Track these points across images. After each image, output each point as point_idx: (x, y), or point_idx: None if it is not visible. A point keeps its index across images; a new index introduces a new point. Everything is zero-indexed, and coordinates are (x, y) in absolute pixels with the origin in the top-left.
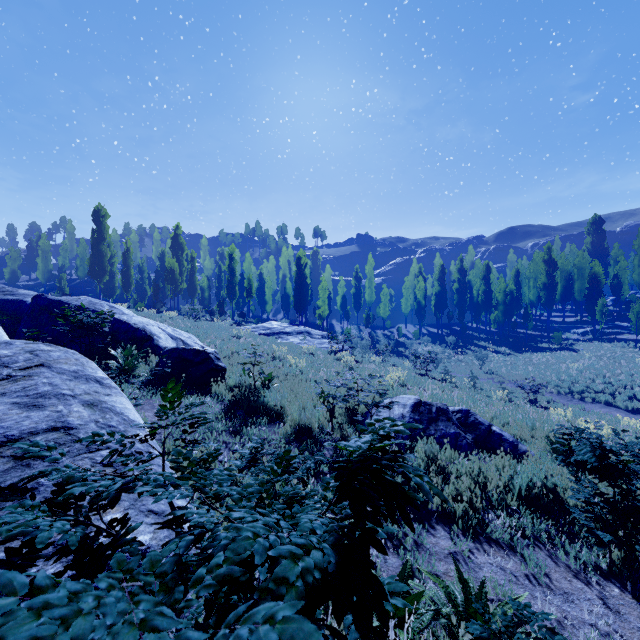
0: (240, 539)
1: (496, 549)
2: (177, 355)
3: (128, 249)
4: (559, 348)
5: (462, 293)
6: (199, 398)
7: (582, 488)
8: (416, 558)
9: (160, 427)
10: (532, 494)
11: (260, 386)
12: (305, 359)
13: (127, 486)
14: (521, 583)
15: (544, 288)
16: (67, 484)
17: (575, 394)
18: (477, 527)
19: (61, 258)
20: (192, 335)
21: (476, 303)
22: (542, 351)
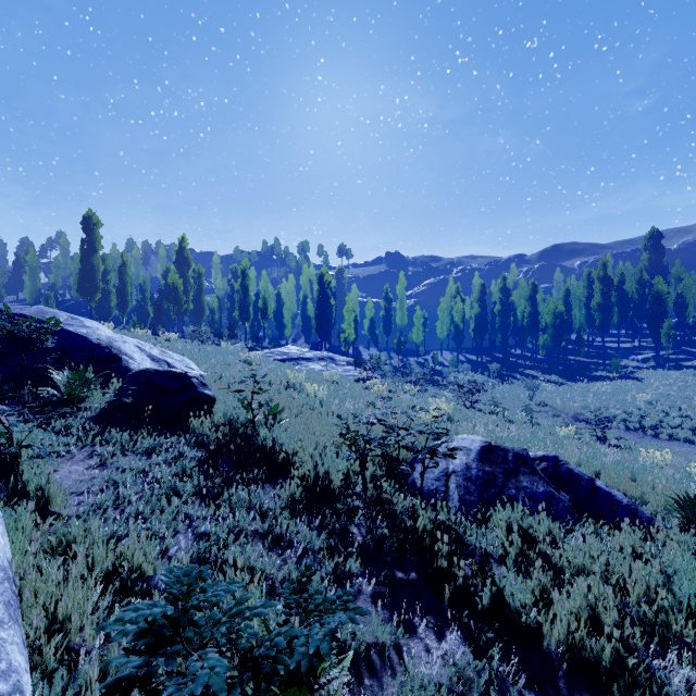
0: None
1: None
2: (145, 379)
3: (124, 263)
4: (618, 377)
5: (505, 315)
6: (168, 441)
7: None
8: None
9: None
10: None
11: (262, 423)
12: (327, 388)
13: None
14: None
15: (599, 309)
16: None
17: (647, 430)
18: (645, 695)
19: (53, 276)
20: (187, 358)
21: (520, 327)
22: (599, 380)
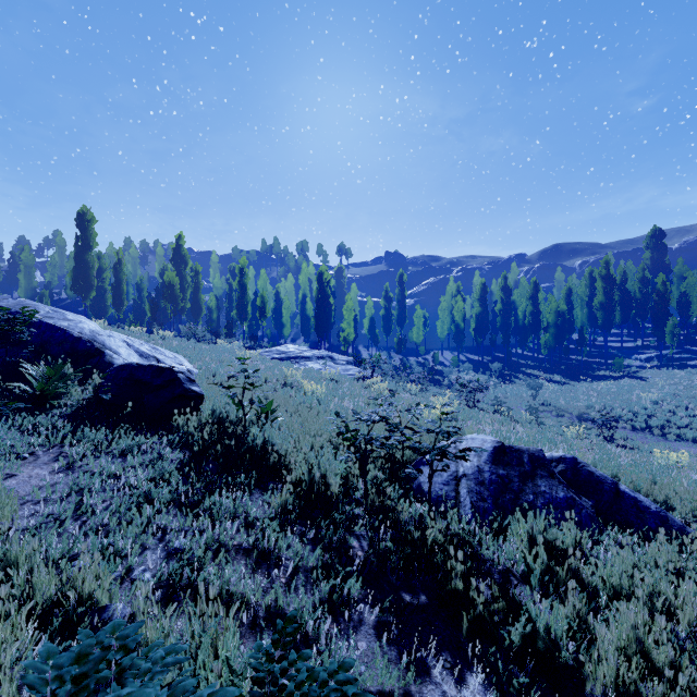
0: None
1: None
2: (127, 375)
3: (120, 260)
4: (622, 376)
5: (506, 315)
6: (148, 441)
7: None
8: None
9: None
10: None
11: (254, 421)
12: (325, 386)
13: None
14: None
15: (601, 308)
16: None
17: (654, 430)
18: None
19: (49, 275)
20: (179, 355)
21: (522, 326)
22: (602, 379)
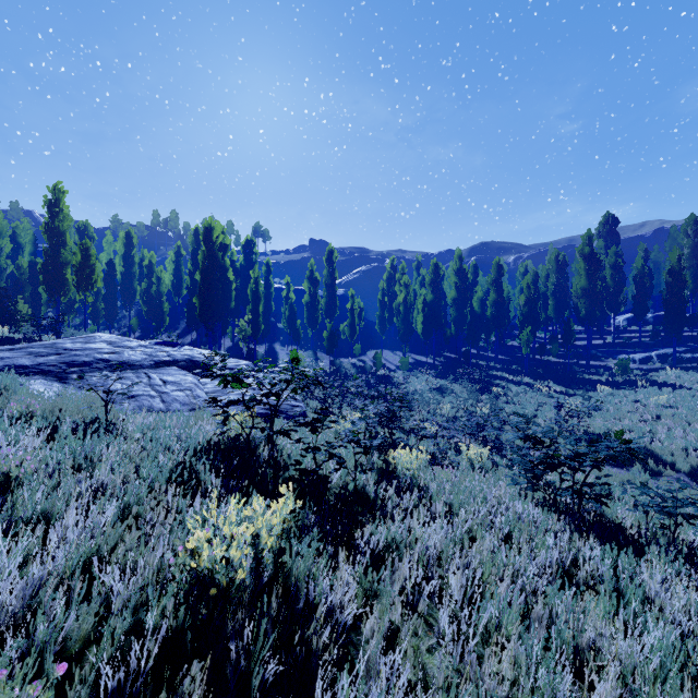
0: None
1: None
2: None
3: None
4: (641, 384)
5: (462, 304)
6: None
7: None
8: None
9: None
10: None
11: None
12: None
13: None
14: None
15: (584, 295)
16: None
17: None
18: None
19: None
20: None
21: (477, 320)
22: (619, 389)
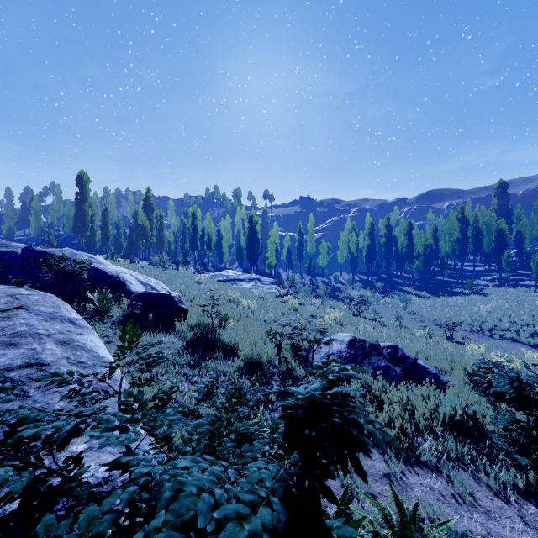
0: (182, 496)
1: (425, 470)
2: (145, 298)
3: (106, 209)
4: (471, 292)
5: (389, 246)
6: (164, 336)
7: (501, 416)
8: (354, 480)
9: (118, 366)
10: (455, 420)
11: (217, 325)
12: (256, 302)
13: (78, 427)
14: (448, 502)
15: (458, 242)
16: (20, 425)
17: (485, 331)
18: (407, 450)
19: (50, 216)
20: (160, 281)
21: (400, 254)
22: (456, 295)
